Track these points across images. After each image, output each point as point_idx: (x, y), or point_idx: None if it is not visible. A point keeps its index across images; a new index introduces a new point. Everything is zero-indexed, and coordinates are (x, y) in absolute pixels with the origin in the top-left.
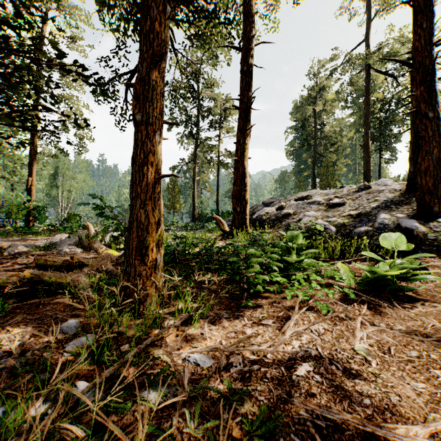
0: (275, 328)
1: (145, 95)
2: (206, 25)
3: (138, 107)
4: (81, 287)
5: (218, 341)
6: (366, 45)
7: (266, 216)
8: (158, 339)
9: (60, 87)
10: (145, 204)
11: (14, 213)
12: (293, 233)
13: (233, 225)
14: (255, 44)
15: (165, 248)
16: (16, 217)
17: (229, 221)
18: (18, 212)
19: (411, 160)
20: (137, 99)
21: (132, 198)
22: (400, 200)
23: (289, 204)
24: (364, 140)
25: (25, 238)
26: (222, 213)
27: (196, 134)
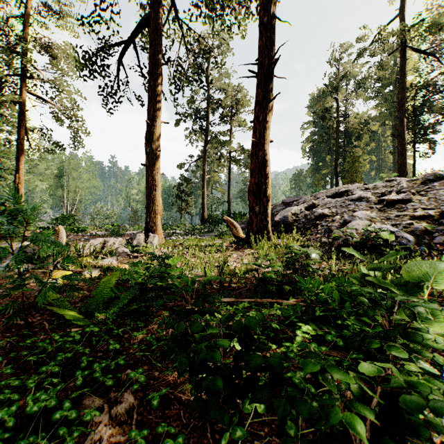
0: None
1: None
2: None
3: None
4: None
5: None
6: (401, 20)
7: (292, 218)
8: None
9: None
10: None
11: None
12: (435, 266)
13: (250, 230)
14: None
15: None
16: None
17: (242, 223)
18: (4, 213)
19: None
20: None
21: None
22: None
23: (323, 202)
24: (399, 129)
25: None
26: (234, 215)
27: (206, 129)
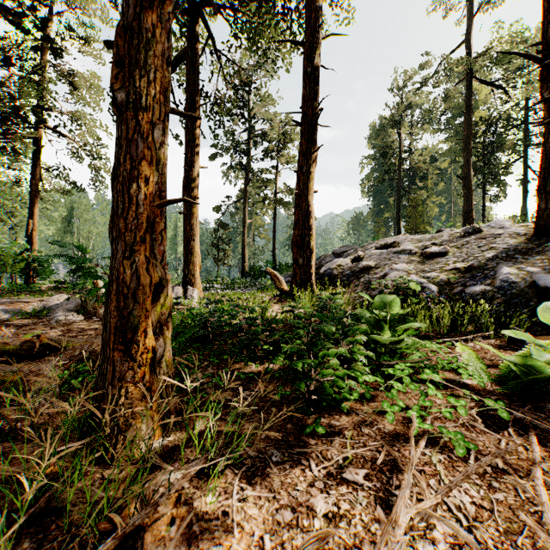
0: (372, 494)
1: (134, 56)
2: (257, 12)
3: (122, 79)
4: (38, 390)
5: (257, 537)
6: (467, 48)
7: (338, 270)
8: (129, 533)
9: (13, 63)
10: (133, 250)
11: (9, 266)
12: (386, 298)
13: (294, 282)
14: (324, 38)
15: (193, 317)
16: (12, 271)
17: (288, 276)
18: (16, 265)
19: (540, 193)
20: (120, 65)
21: (112, 241)
22: (528, 248)
23: (369, 254)
24: (465, 171)
25: (18, 299)
26: (280, 266)
27: (247, 165)
